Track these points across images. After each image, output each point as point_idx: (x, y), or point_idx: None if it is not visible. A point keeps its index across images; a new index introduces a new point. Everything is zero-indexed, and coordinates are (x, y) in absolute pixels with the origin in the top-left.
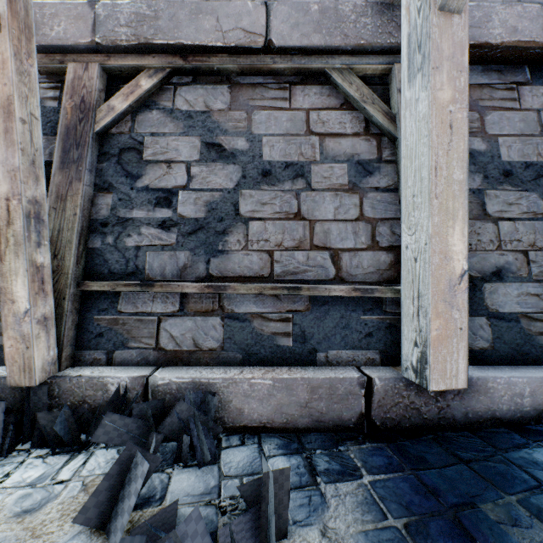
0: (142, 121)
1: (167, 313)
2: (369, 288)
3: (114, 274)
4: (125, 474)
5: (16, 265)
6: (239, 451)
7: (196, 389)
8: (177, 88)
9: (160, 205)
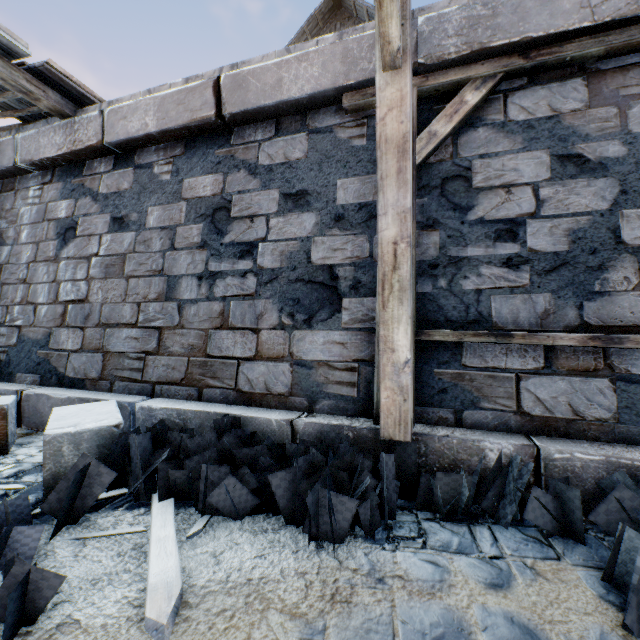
0: (465, 143)
1: (527, 370)
2: None
3: (452, 322)
4: None
5: (398, 313)
6: None
7: (611, 470)
8: (507, 96)
9: (501, 239)
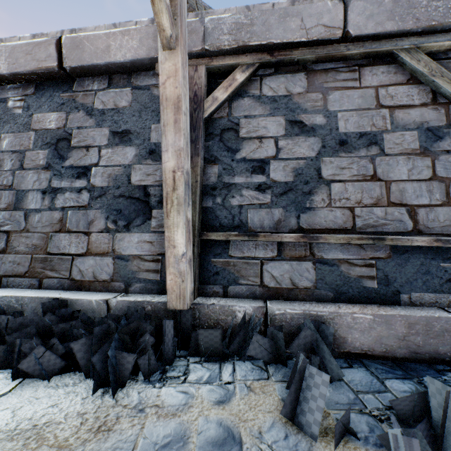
0: (236, 107)
1: (267, 258)
2: (450, 239)
3: (224, 227)
4: (301, 381)
5: (177, 220)
6: (353, 372)
7: (306, 319)
8: (262, 79)
9: (256, 172)
